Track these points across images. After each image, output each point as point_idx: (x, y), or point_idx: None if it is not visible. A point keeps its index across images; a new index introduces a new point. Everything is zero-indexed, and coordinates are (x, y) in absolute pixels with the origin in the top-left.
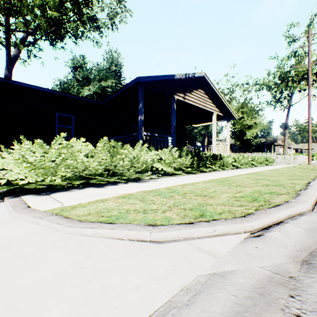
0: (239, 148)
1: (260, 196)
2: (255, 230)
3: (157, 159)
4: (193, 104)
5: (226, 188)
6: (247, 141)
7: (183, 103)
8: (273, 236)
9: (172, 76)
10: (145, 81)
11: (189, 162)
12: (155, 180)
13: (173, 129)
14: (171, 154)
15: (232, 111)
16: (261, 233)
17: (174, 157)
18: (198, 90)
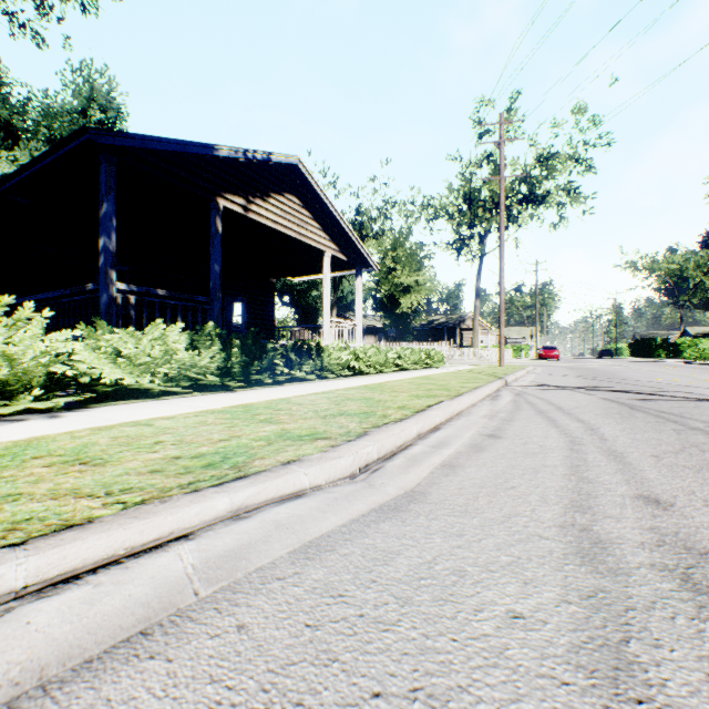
0: (400, 333)
1: (256, 449)
2: (10, 594)
3: (112, 354)
4: (272, 226)
5: (214, 431)
6: (403, 318)
7: (245, 220)
8: (24, 619)
9: (204, 146)
10: (122, 147)
11: (215, 361)
12: (65, 413)
13: (215, 281)
14: (165, 342)
15: (366, 253)
16: (9, 607)
17: (172, 350)
18: (285, 196)
